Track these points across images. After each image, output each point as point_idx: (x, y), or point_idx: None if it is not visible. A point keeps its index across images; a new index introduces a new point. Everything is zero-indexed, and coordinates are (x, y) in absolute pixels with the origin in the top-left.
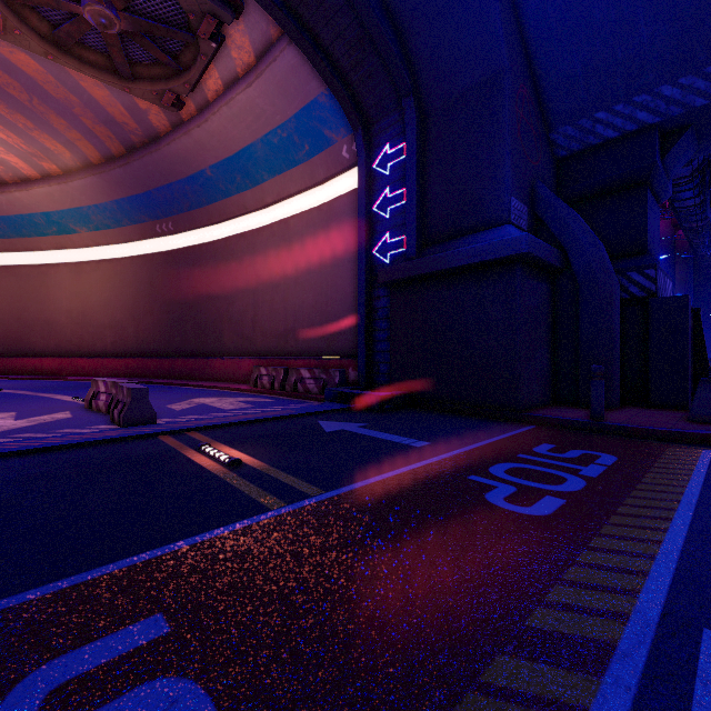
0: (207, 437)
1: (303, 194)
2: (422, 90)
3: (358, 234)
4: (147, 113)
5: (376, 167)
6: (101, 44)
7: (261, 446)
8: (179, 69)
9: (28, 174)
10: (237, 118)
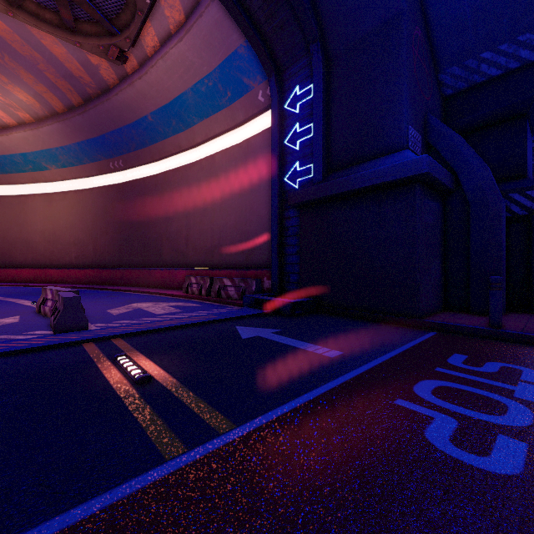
0: (129, 344)
1: (226, 135)
2: (327, 36)
3: (271, 165)
4: (98, 68)
5: (286, 107)
6: (54, 4)
7: (178, 355)
8: (121, 26)
9: (7, 122)
10: (171, 70)
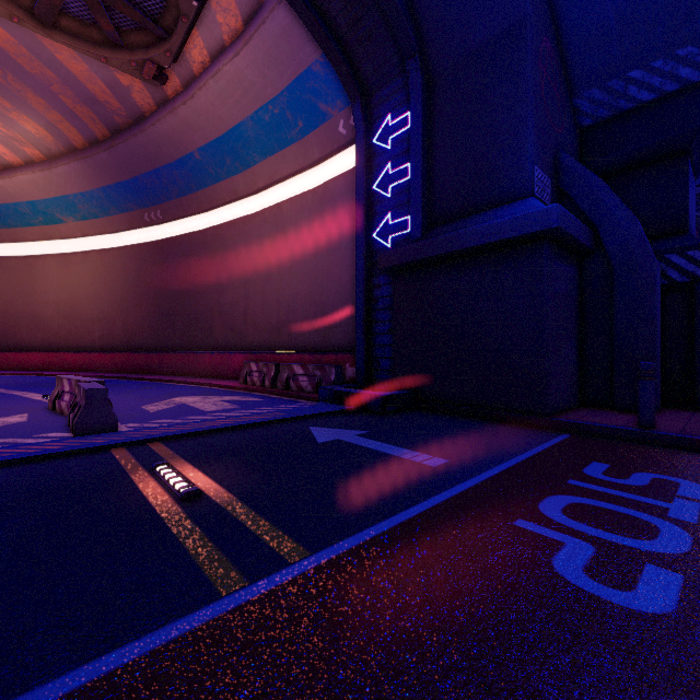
0: (171, 450)
1: (297, 177)
2: (429, 50)
3: (356, 216)
4: (129, 91)
5: (375, 141)
6: (73, 7)
7: (234, 464)
8: (159, 35)
9: (10, 161)
10: (224, 93)
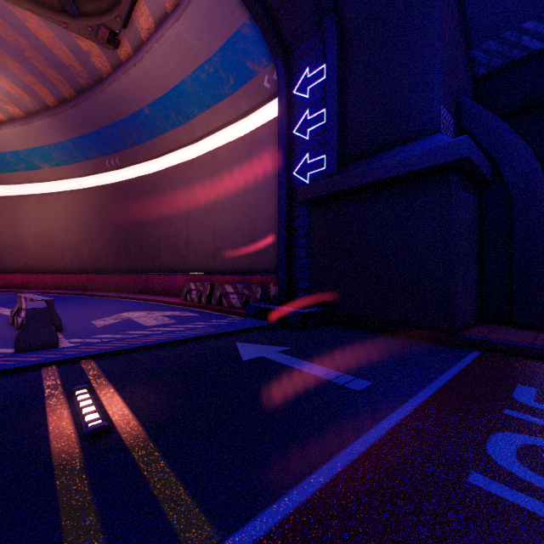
0: (99, 369)
1: (229, 127)
2: (343, 7)
3: (278, 157)
4: (89, 55)
5: (295, 92)
6: None
7: (156, 387)
8: (110, 3)
9: None
10: (168, 55)
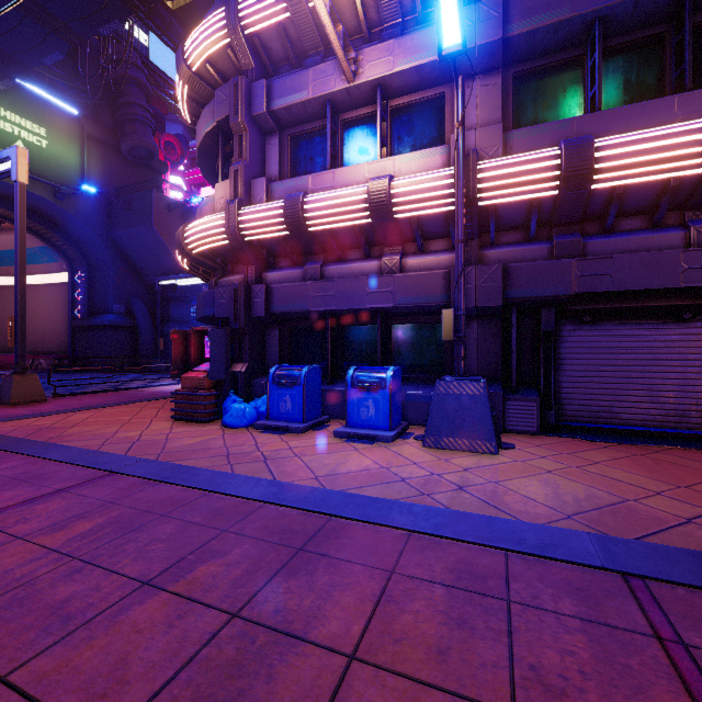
0: None
1: (48, 275)
2: (89, 260)
3: (69, 304)
4: None
5: (76, 278)
6: None
7: None
8: None
9: None
10: (4, 241)
